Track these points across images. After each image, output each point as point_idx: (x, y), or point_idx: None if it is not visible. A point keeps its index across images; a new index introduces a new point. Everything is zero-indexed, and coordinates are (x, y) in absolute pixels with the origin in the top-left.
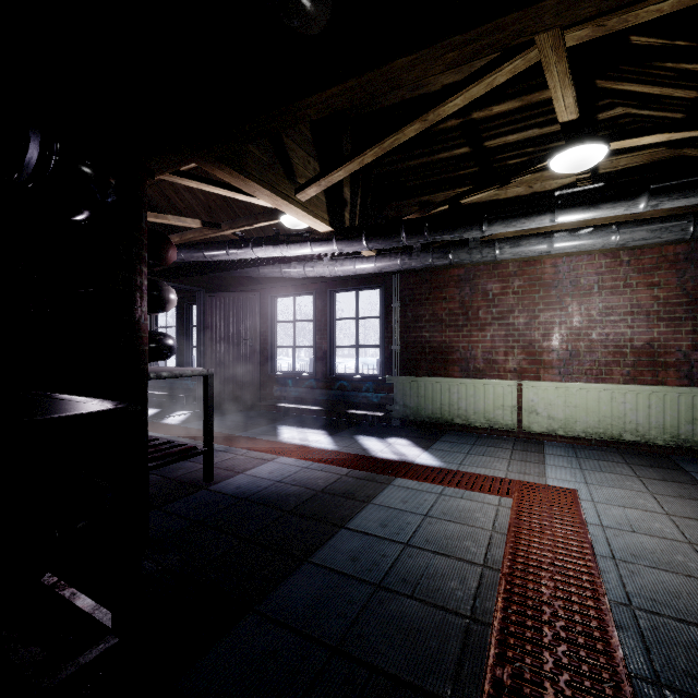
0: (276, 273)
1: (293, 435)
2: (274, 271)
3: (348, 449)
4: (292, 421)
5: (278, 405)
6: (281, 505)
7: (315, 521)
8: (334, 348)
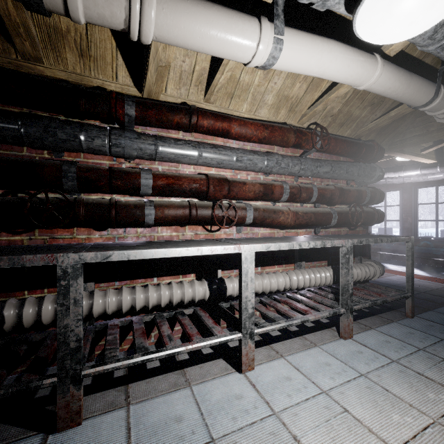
0: (382, 182)
1: (396, 268)
2: (380, 181)
3: (441, 277)
4: (388, 262)
5: (378, 252)
6: (416, 290)
7: (441, 297)
8: (417, 221)
